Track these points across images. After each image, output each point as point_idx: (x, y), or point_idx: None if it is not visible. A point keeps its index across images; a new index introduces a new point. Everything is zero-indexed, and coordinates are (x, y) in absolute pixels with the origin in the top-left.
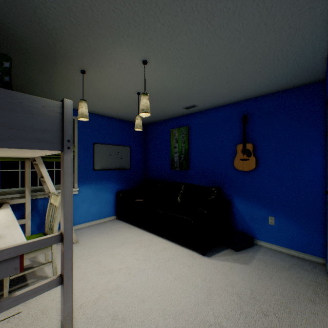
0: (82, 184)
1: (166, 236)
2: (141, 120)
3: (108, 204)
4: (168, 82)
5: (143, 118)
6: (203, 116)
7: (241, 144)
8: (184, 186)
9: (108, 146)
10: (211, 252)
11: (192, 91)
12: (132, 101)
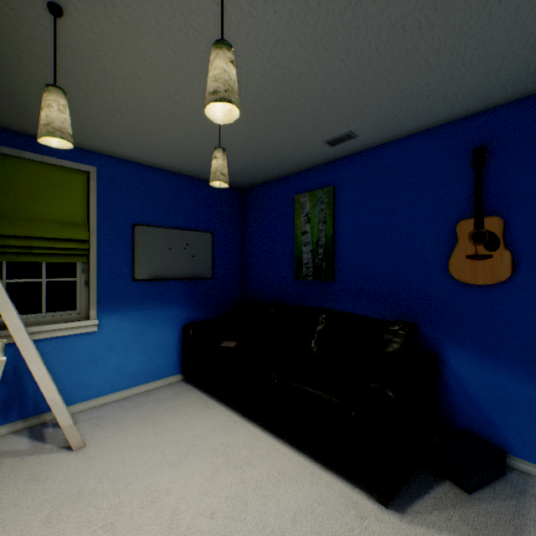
0: (107, 310)
1: (287, 437)
2: (225, 160)
3: (166, 350)
4: (294, 51)
5: (237, 172)
6: (369, 162)
7: (468, 219)
8: (325, 317)
9: (166, 231)
10: (402, 493)
11: (352, 86)
12: (209, 123)
